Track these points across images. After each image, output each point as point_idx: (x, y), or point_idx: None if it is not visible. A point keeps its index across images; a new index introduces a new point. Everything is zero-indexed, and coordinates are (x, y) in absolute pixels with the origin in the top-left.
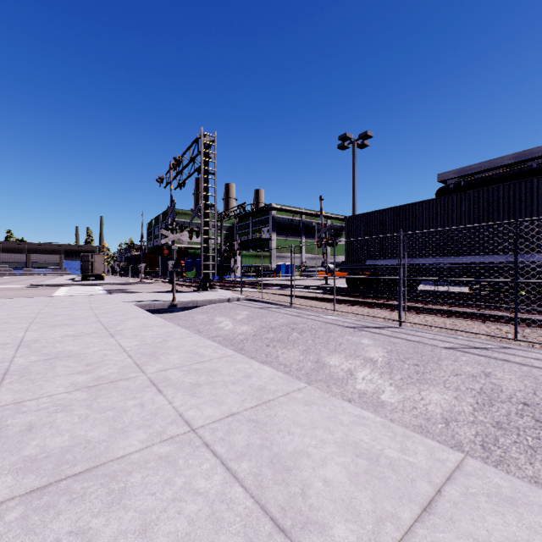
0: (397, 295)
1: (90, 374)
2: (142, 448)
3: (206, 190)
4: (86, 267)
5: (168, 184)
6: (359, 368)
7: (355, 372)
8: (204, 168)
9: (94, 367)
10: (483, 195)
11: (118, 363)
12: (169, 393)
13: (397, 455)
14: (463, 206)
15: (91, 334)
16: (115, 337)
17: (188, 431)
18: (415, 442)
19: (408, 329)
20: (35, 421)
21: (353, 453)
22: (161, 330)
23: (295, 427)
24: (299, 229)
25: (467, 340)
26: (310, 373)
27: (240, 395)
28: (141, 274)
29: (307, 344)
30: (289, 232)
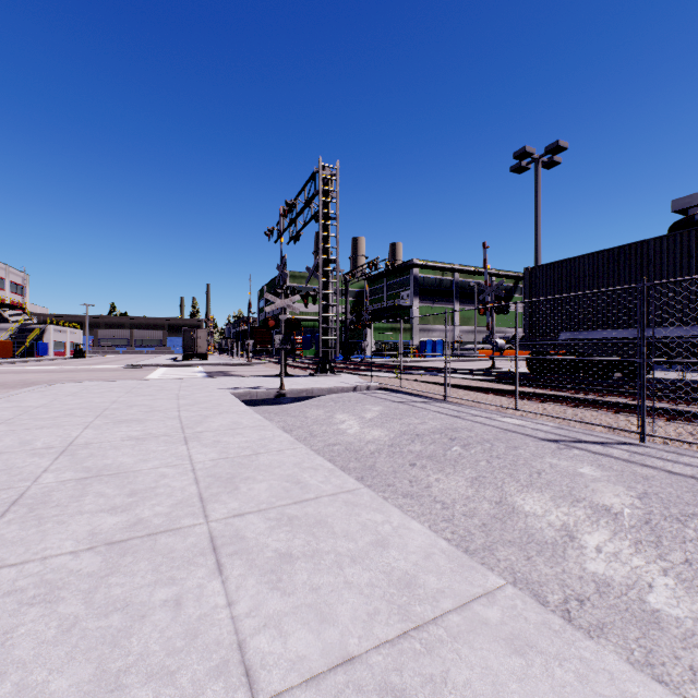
0: (614, 387)
1: (125, 514)
2: None
3: (325, 240)
4: (188, 344)
5: (278, 237)
6: (585, 526)
7: (577, 532)
8: (323, 212)
9: (138, 498)
10: None
11: (175, 494)
12: (234, 574)
13: None
14: None
15: (160, 438)
16: (189, 444)
17: None
18: None
19: (660, 449)
20: None
21: None
22: (254, 435)
23: None
24: (450, 293)
25: None
26: (489, 523)
27: (364, 596)
28: (249, 353)
29: (479, 467)
30: (436, 296)
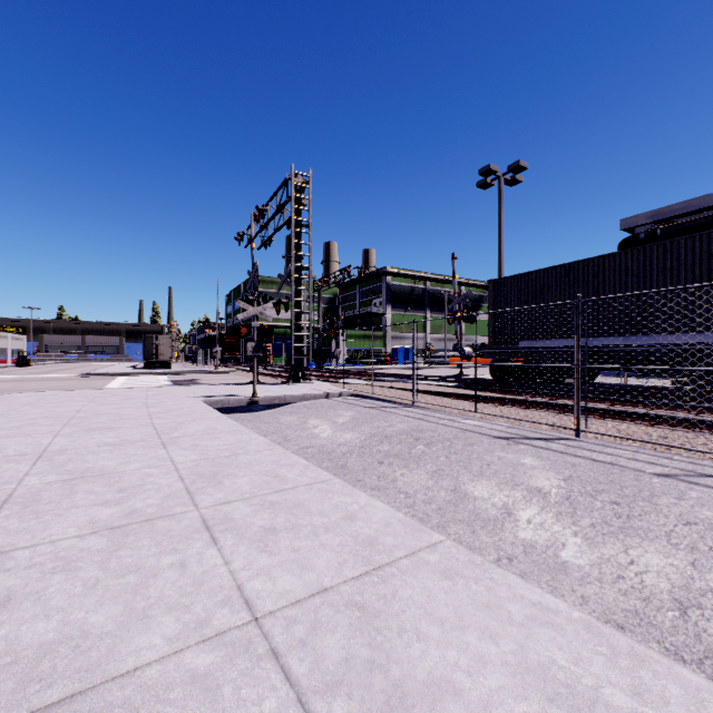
0: (565, 391)
1: (119, 506)
2: (167, 654)
3: (297, 248)
4: (150, 351)
5: (249, 242)
6: (521, 504)
7: (514, 509)
8: (295, 219)
9: (128, 494)
10: (700, 243)
11: (163, 489)
12: (228, 544)
13: (629, 703)
14: (669, 260)
15: (137, 443)
16: (168, 447)
17: (247, 622)
18: (658, 673)
19: (591, 443)
20: (18, 588)
21: (541, 693)
22: (231, 438)
23: (428, 623)
24: (422, 301)
25: (690, 462)
26: (444, 507)
27: (336, 552)
28: (217, 361)
29: (439, 462)
30: (409, 304)
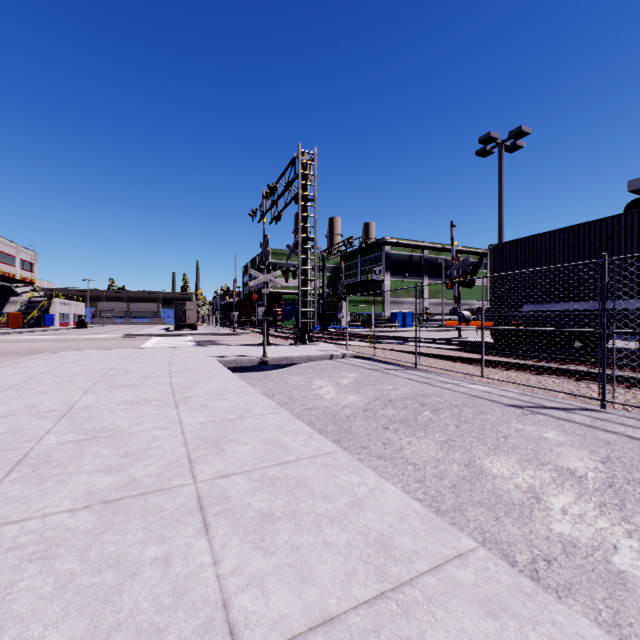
0: (574, 356)
1: (119, 474)
2: None
3: (304, 220)
4: (179, 315)
5: (261, 218)
6: (551, 488)
7: (543, 494)
8: (302, 194)
9: (131, 459)
10: None
11: (166, 455)
12: (219, 533)
13: None
14: None
15: (153, 402)
16: (179, 408)
17: None
18: None
19: (620, 415)
20: None
21: None
22: (238, 400)
23: None
24: (419, 268)
25: None
26: (458, 485)
27: (343, 556)
28: (234, 324)
29: (448, 431)
30: (406, 272)
